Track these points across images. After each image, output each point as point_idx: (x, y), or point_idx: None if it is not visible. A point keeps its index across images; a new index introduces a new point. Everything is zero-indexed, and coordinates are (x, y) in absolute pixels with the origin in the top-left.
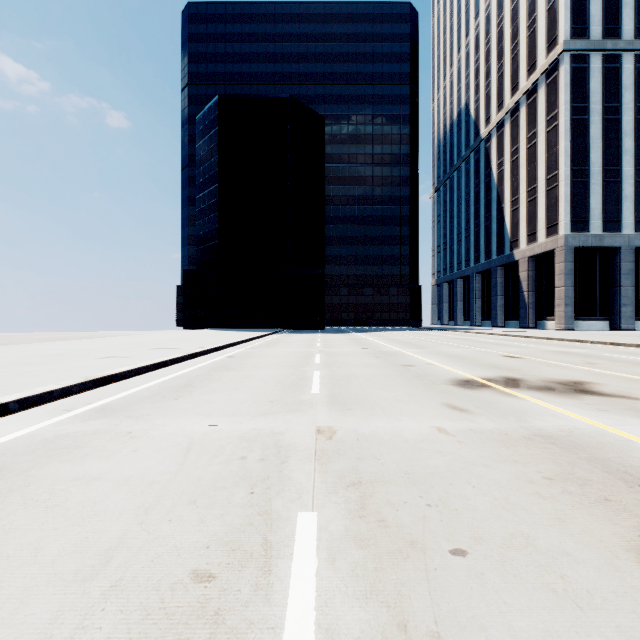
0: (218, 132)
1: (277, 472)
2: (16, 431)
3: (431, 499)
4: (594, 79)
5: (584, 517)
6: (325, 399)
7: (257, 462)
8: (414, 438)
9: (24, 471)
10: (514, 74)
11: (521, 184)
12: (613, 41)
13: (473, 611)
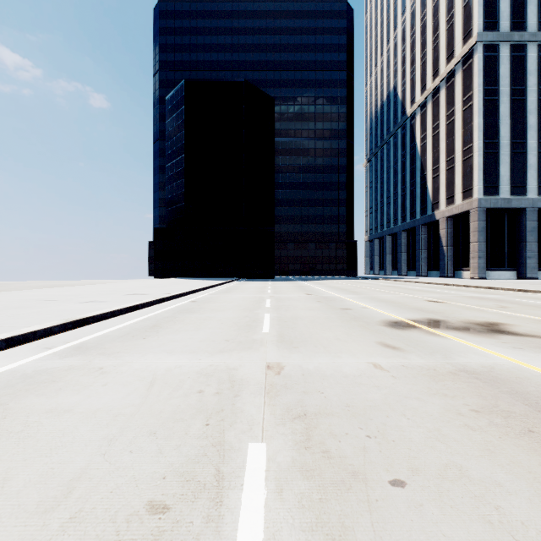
0: (184, 111)
1: (230, 405)
2: (0, 367)
3: (370, 430)
4: (503, 65)
5: (511, 448)
6: (274, 338)
7: (213, 395)
8: (353, 373)
9: (3, 404)
10: (435, 61)
11: (441, 155)
12: (519, 33)
13: None
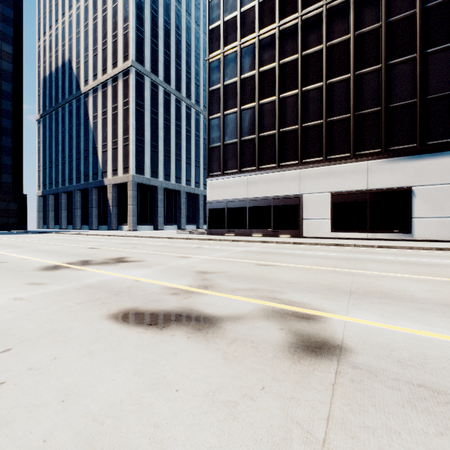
0: None
1: None
2: None
3: None
4: (147, 91)
5: (89, 312)
6: None
7: None
8: None
9: None
10: (104, 61)
11: (109, 136)
12: (155, 76)
13: (7, 367)
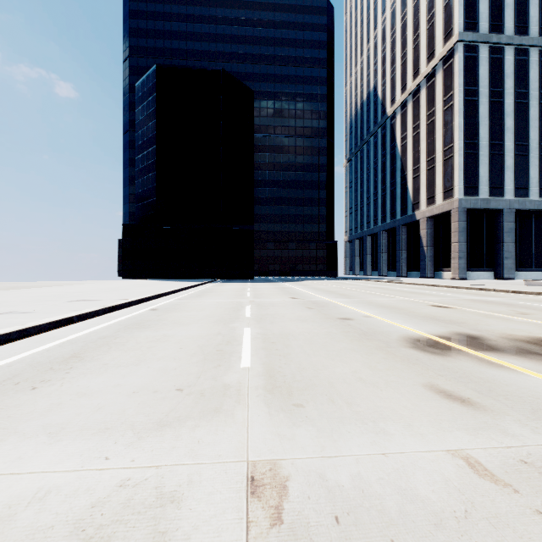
0: (156, 98)
1: None
2: None
3: None
4: (482, 67)
5: None
6: (260, 381)
7: None
8: (447, 505)
9: None
10: (415, 61)
11: (422, 155)
12: (497, 35)
13: None
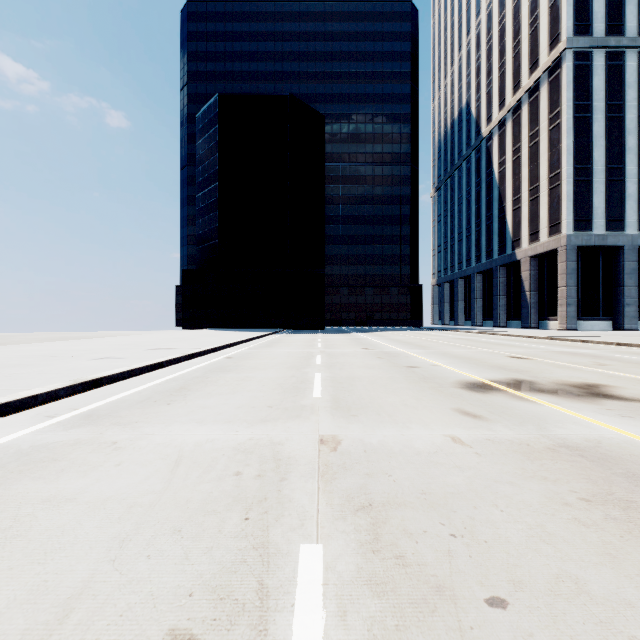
0: (217, 131)
1: (276, 492)
2: None
3: (455, 527)
4: (597, 77)
5: (638, 552)
6: (328, 404)
7: (253, 479)
8: (427, 449)
9: None
10: (516, 72)
11: (523, 183)
12: (616, 38)
13: None
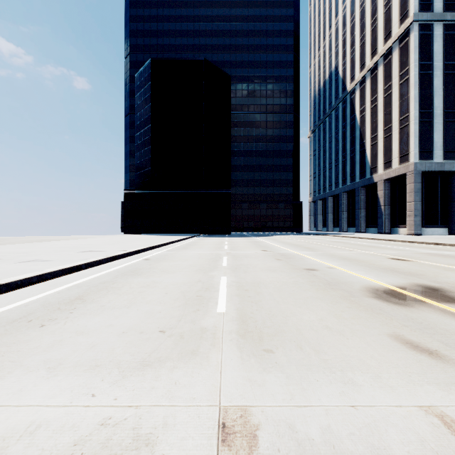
0: (150, 86)
1: None
2: None
3: None
4: (437, 43)
5: None
6: (233, 326)
7: None
8: None
9: None
10: (373, 42)
11: (379, 124)
12: (451, 14)
13: None
